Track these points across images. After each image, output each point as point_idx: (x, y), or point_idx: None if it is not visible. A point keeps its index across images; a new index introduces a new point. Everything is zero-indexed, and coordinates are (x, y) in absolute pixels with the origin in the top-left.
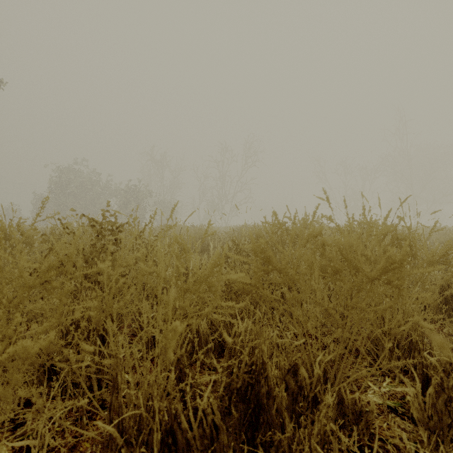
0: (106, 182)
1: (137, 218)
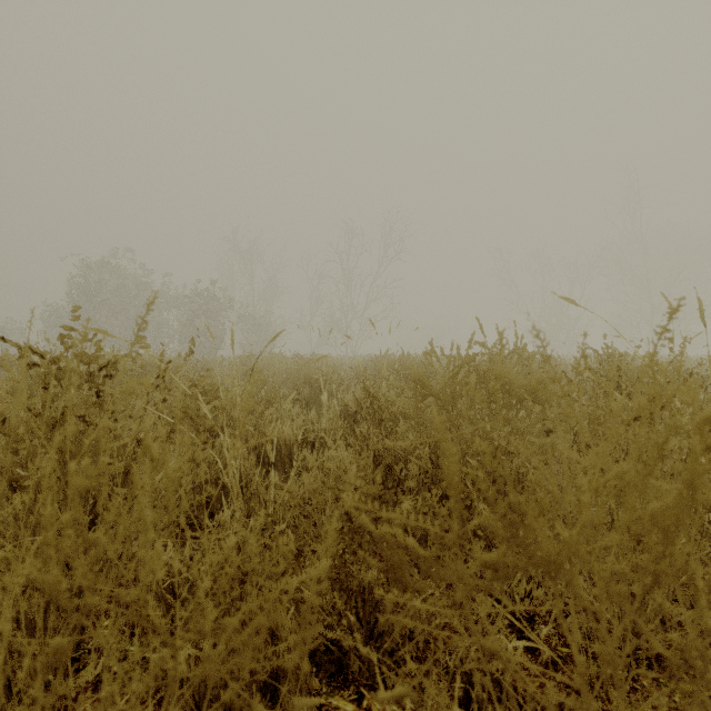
0: (161, 284)
1: (149, 345)
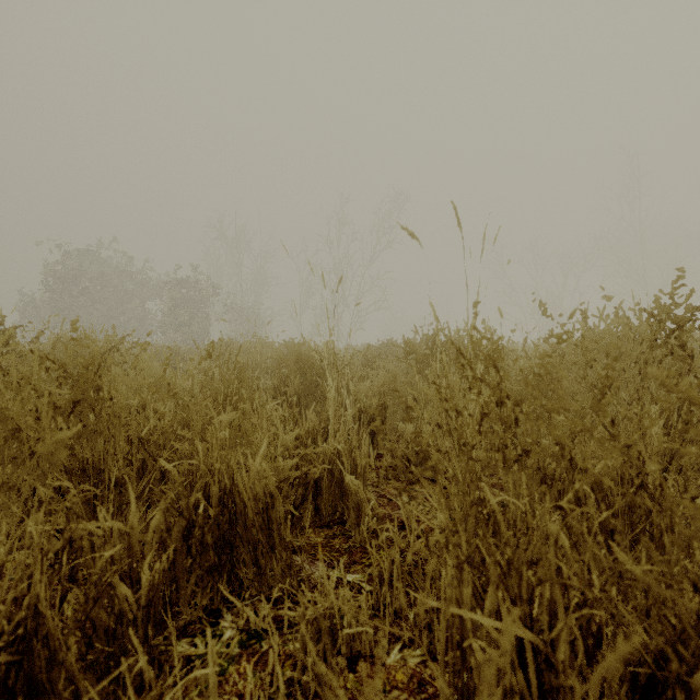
0: (144, 273)
1: None
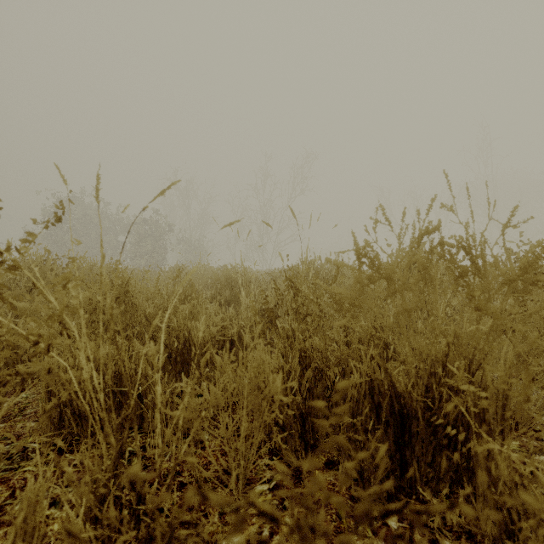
0: (117, 214)
1: None
